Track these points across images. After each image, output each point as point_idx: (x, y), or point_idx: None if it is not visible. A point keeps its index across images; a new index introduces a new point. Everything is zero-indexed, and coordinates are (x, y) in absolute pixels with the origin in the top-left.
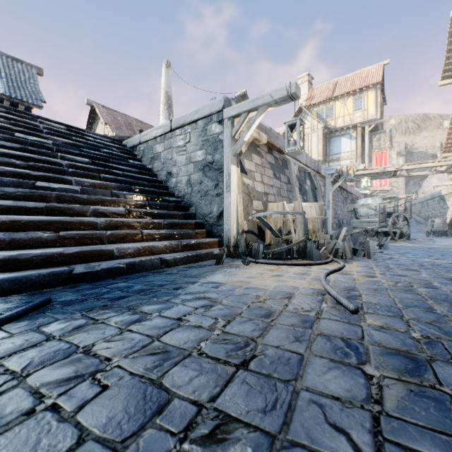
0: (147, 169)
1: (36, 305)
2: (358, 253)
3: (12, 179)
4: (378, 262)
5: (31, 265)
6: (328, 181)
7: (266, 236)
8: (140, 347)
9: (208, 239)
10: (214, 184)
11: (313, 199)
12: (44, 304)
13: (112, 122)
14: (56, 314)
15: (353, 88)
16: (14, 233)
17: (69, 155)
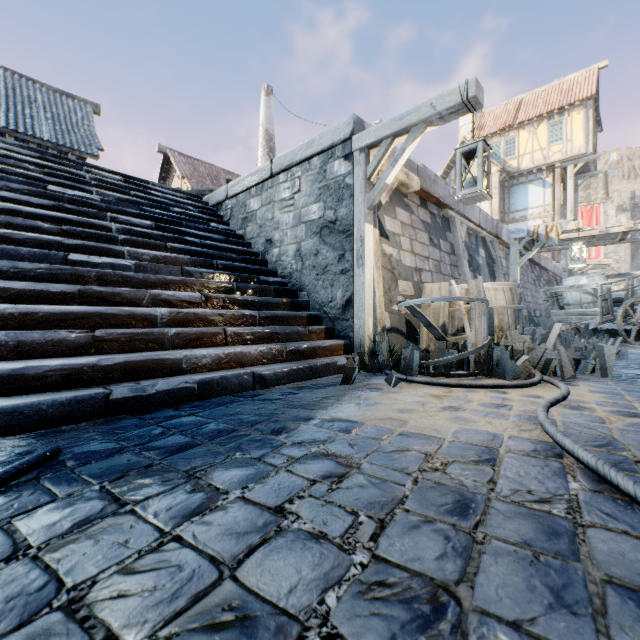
0: (237, 236)
1: (27, 464)
2: (581, 366)
3: (33, 249)
4: (626, 384)
5: (45, 385)
6: (514, 249)
7: (421, 338)
8: (191, 597)
9: (329, 342)
10: (337, 255)
11: (489, 278)
12: (45, 461)
13: (192, 175)
14: (56, 485)
15: (548, 108)
16: (23, 332)
17: (123, 216)
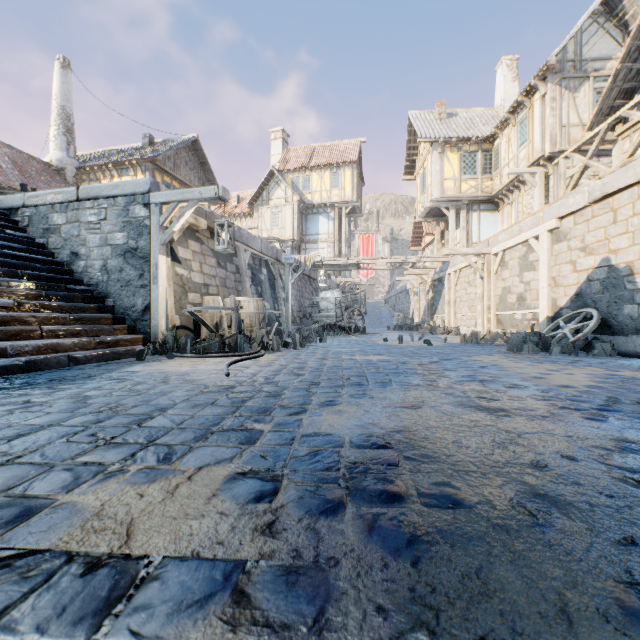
0: (39, 245)
1: None
2: (290, 345)
3: None
4: (298, 352)
5: None
6: (288, 271)
7: (202, 332)
8: (68, 397)
9: (130, 336)
10: (139, 274)
11: (270, 290)
12: None
13: None
14: None
15: (331, 161)
16: None
17: None
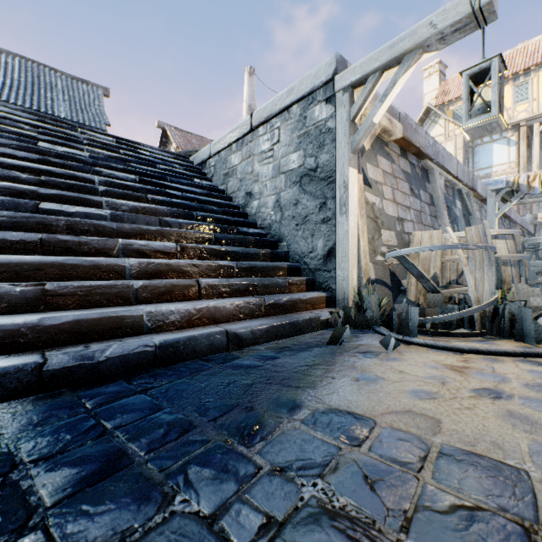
0: (219, 191)
1: None
2: None
3: (1, 197)
4: None
5: None
6: (492, 201)
7: (408, 290)
8: None
9: (310, 294)
10: (318, 204)
11: None
12: None
13: (185, 146)
14: None
15: (513, 70)
16: None
17: (107, 170)
